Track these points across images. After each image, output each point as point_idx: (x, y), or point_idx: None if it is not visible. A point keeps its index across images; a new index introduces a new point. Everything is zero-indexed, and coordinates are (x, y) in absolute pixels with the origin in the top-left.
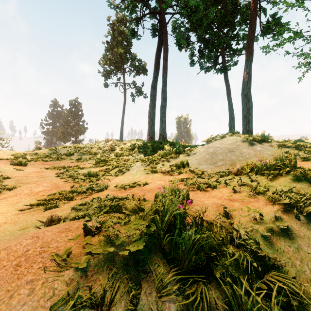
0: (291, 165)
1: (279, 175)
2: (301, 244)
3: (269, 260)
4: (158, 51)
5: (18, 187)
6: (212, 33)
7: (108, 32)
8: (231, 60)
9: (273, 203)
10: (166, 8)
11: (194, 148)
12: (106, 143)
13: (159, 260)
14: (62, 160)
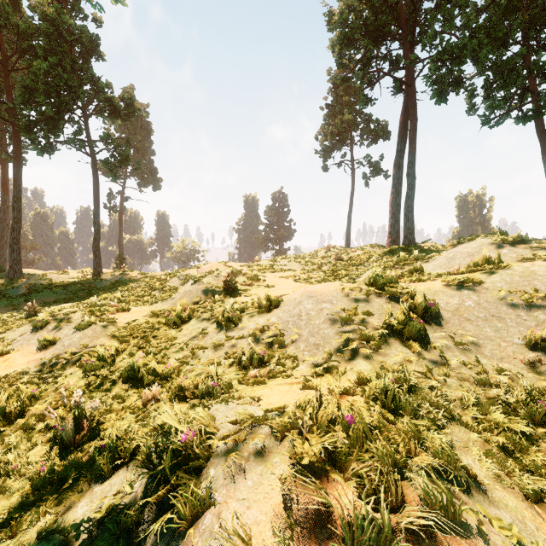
0: (491, 264)
1: (476, 271)
2: (439, 294)
3: (411, 291)
4: (404, 112)
5: (275, 286)
6: (501, 64)
7: (328, 92)
8: (545, 98)
9: (442, 281)
10: (412, 63)
11: (438, 254)
12: (327, 252)
13: (369, 288)
14: (285, 271)
